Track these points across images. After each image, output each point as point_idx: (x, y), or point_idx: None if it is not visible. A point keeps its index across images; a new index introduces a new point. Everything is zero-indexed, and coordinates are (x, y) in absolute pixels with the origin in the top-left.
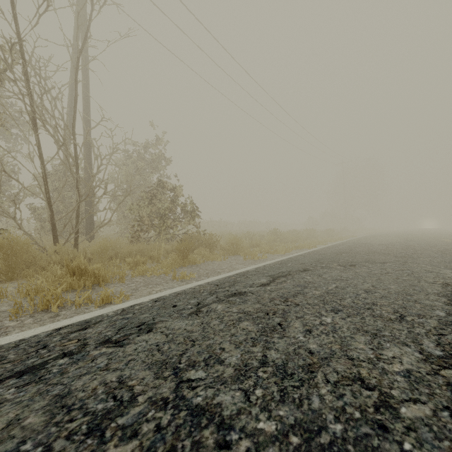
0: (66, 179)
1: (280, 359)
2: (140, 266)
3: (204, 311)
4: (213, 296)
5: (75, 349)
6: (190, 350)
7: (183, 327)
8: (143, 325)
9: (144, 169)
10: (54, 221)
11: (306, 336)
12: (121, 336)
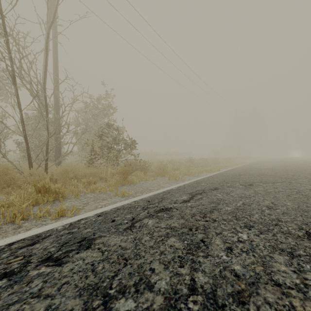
0: (39, 121)
1: (208, 285)
2: (92, 185)
3: (137, 226)
4: (145, 212)
5: (17, 268)
6: (122, 271)
7: (118, 243)
8: (84, 240)
9: (97, 115)
10: (29, 152)
11: (228, 255)
12: (62, 253)
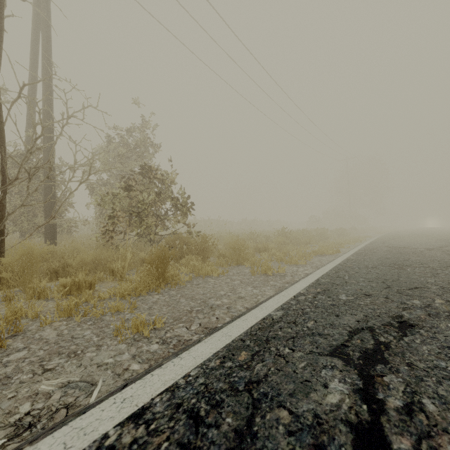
0: None
1: None
2: (83, 291)
3: None
4: None
5: None
6: None
7: None
8: None
9: (126, 156)
10: None
11: None
12: None
